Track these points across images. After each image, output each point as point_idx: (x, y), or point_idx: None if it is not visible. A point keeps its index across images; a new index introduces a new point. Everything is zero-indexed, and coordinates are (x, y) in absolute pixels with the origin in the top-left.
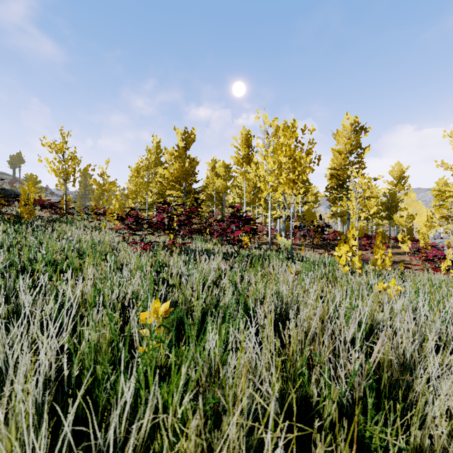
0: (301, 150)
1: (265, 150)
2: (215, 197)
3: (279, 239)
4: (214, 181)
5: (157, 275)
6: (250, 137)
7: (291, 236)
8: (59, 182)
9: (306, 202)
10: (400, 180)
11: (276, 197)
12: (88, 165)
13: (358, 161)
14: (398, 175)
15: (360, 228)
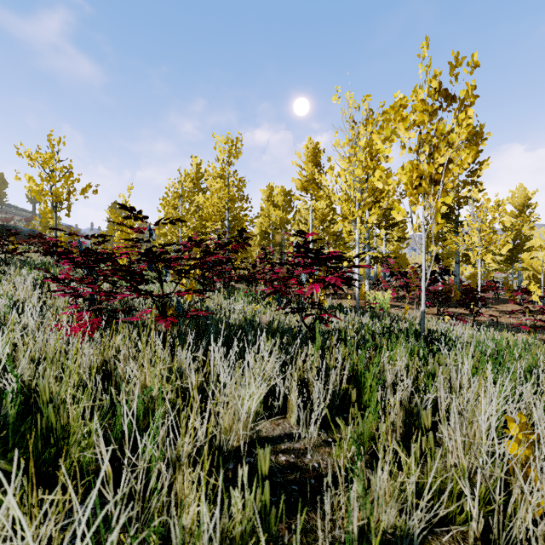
0: (448, 111)
1: (350, 146)
2: (272, 235)
3: (368, 293)
4: (270, 213)
5: (6, 478)
6: (319, 152)
7: (424, 293)
8: (44, 209)
9: (400, 238)
10: (523, 210)
11: (392, 212)
12: (87, 185)
13: (472, 181)
14: (520, 203)
15: (470, 276)
